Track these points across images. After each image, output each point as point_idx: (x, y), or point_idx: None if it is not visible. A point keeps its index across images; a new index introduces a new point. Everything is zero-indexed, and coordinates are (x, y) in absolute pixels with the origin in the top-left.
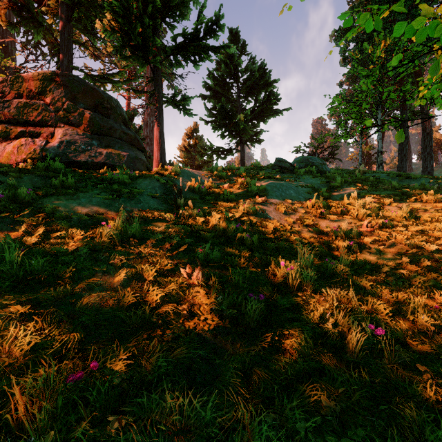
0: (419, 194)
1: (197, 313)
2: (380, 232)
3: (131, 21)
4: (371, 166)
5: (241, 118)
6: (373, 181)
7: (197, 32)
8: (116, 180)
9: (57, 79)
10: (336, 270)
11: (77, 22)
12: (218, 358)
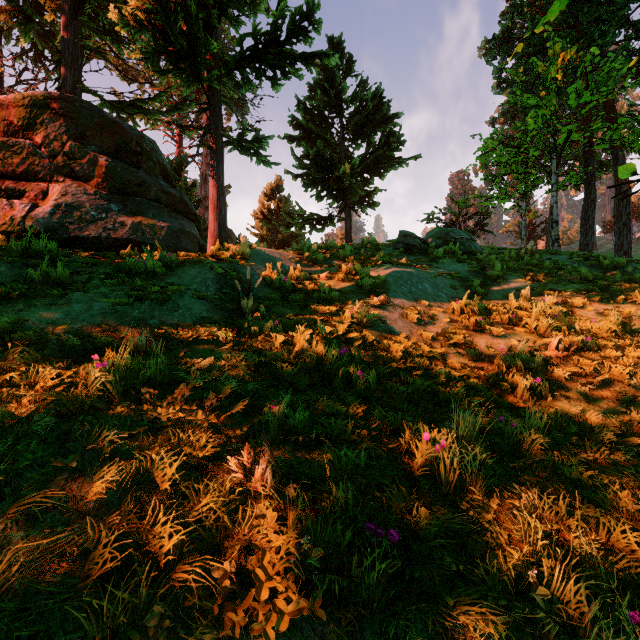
0: (626, 289)
1: (255, 578)
2: (581, 360)
3: (168, 9)
4: (535, 242)
5: (346, 170)
6: (550, 268)
7: (276, 31)
8: (141, 269)
9: (54, 106)
10: (521, 441)
11: (92, 19)
12: None
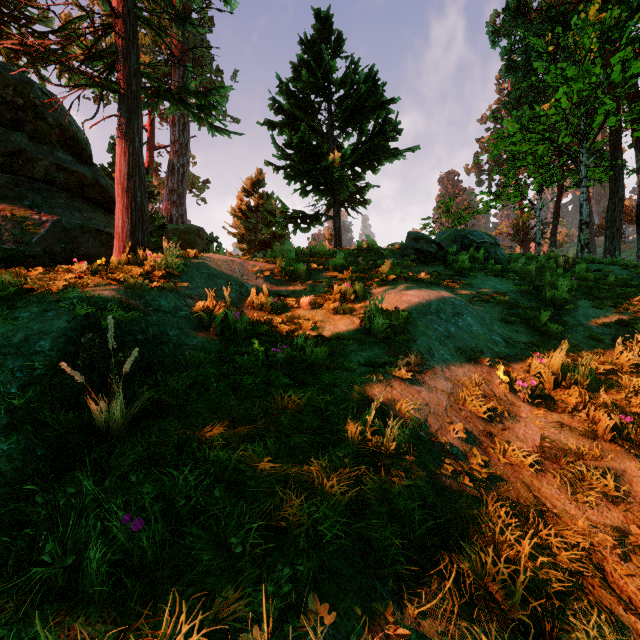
0: None
1: None
2: None
3: None
4: (528, 245)
5: (335, 159)
6: (617, 285)
7: None
8: None
9: None
10: None
11: None
12: None
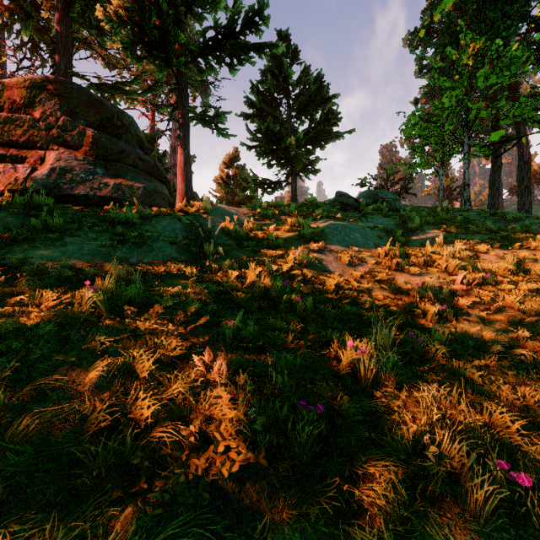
0: (523, 238)
1: (213, 438)
2: (480, 291)
3: (144, 7)
4: (452, 203)
5: (292, 142)
6: (462, 222)
7: (233, 25)
8: (122, 220)
9: (50, 87)
10: (427, 350)
11: (80, 16)
12: (242, 539)
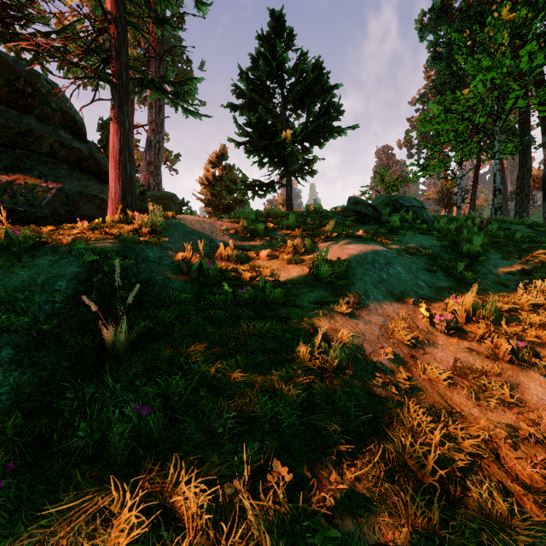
0: None
1: None
2: None
3: None
4: (451, 209)
5: (288, 136)
6: (523, 241)
7: None
8: None
9: None
10: None
11: None
12: None
